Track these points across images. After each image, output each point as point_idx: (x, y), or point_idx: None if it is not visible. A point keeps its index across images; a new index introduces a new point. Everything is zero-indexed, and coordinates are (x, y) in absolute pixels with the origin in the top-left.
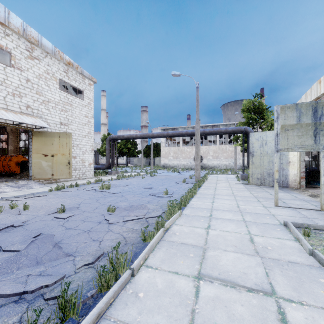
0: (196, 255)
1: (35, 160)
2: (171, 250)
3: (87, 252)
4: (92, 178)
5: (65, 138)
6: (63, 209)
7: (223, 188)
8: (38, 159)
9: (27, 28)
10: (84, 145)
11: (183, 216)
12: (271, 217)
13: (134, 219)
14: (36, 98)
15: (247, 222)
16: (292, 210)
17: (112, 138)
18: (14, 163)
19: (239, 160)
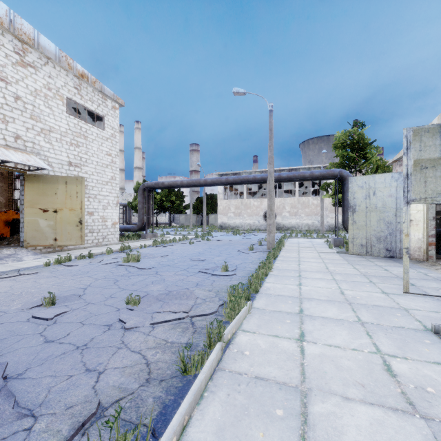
0: (289, 414)
1: (29, 217)
2: (238, 397)
3: (66, 404)
4: (118, 245)
5: (74, 185)
6: (52, 300)
7: (310, 260)
8: (34, 216)
9: (15, 18)
10: (106, 196)
11: (255, 313)
12: (403, 314)
13: (170, 321)
14: (30, 126)
15: (366, 325)
16: (433, 299)
17: (147, 187)
18: (2, 223)
19: (327, 217)
